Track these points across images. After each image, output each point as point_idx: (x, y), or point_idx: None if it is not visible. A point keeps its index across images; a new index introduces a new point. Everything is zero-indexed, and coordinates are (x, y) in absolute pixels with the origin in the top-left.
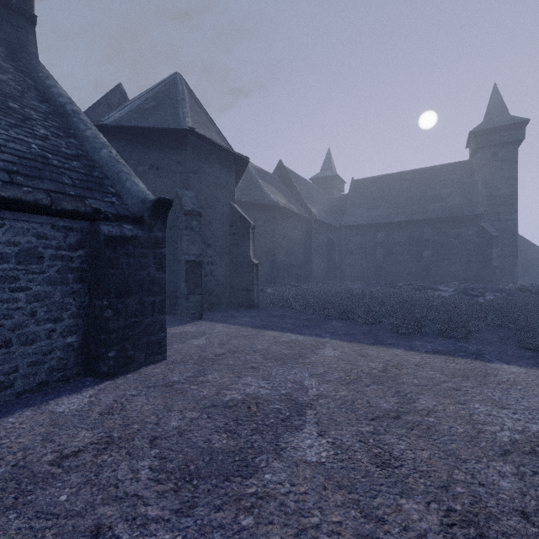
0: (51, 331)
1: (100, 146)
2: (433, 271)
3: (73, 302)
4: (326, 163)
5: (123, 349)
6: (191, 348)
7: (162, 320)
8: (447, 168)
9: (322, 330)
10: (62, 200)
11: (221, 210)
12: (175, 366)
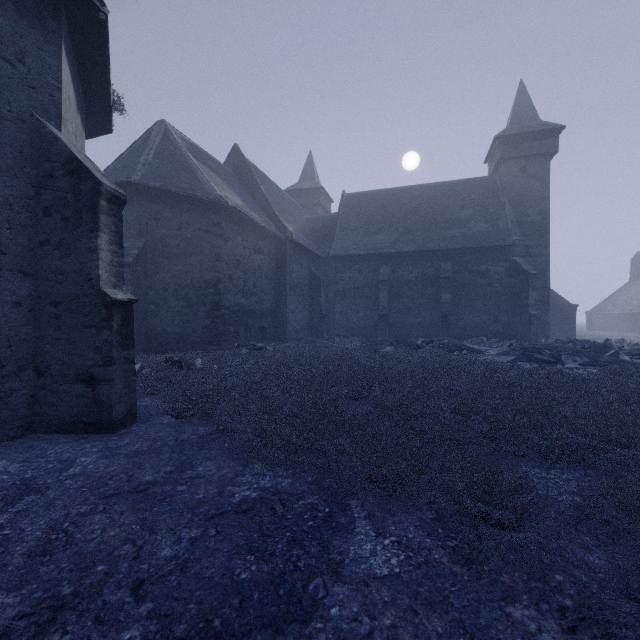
0: None
1: None
2: (452, 322)
3: None
4: (307, 171)
5: None
6: None
7: None
8: (465, 184)
9: None
10: None
11: None
12: None
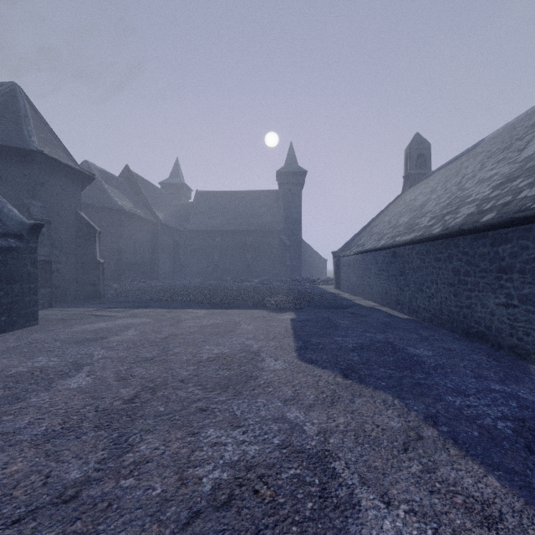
0: None
1: None
2: (253, 269)
3: None
4: (174, 171)
5: (10, 316)
6: (54, 319)
7: (35, 299)
8: (264, 193)
9: (153, 306)
10: None
11: (68, 217)
12: (48, 326)
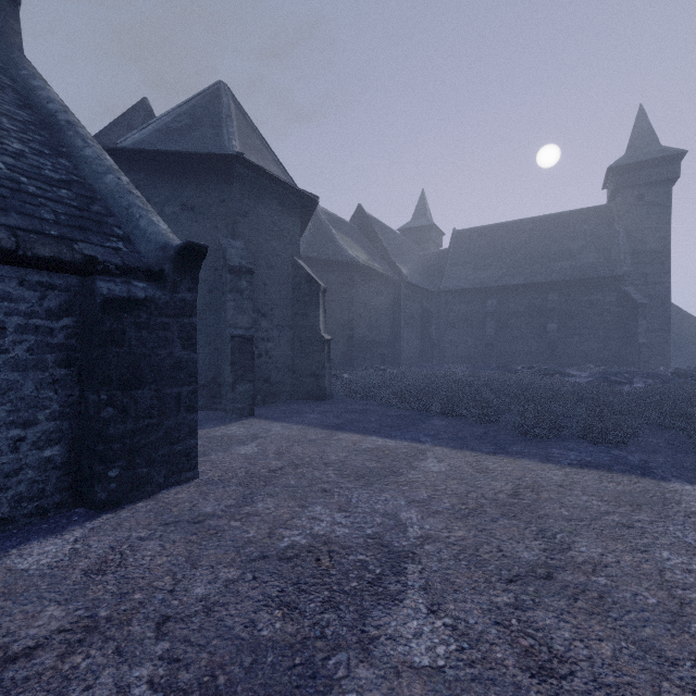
0: (19, 440)
1: (104, 169)
2: (560, 350)
3: (54, 396)
4: (419, 209)
5: (131, 466)
6: (236, 459)
7: (191, 421)
8: (578, 214)
9: (420, 432)
10: (36, 242)
11: (281, 267)
12: (210, 489)
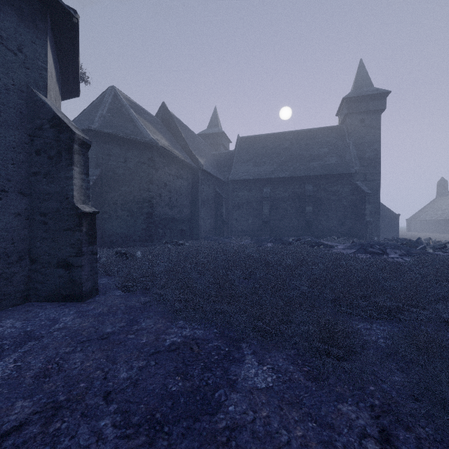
0: None
1: None
2: (314, 226)
3: None
4: (213, 121)
5: None
6: None
7: None
8: (323, 131)
9: None
10: None
11: None
12: None
